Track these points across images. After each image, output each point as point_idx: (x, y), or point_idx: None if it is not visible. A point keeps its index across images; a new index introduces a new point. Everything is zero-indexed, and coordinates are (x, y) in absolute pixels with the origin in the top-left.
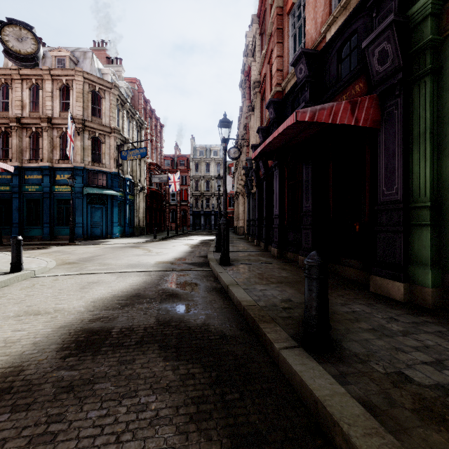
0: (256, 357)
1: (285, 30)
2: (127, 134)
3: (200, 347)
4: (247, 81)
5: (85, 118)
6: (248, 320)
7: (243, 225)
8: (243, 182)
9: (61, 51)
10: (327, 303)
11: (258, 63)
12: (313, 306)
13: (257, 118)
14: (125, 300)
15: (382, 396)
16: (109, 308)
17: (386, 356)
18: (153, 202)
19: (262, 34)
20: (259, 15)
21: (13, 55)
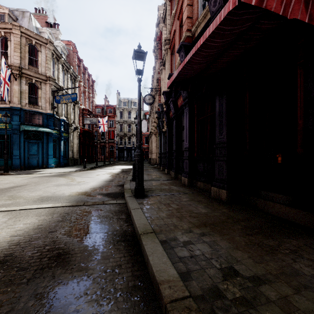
0: None
1: None
2: (62, 83)
3: None
4: (159, 44)
5: (23, 66)
6: None
7: (155, 157)
8: (155, 124)
9: (0, 8)
10: None
11: (168, 24)
12: None
13: (168, 70)
14: None
15: None
16: None
17: None
18: (86, 139)
19: (172, 1)
20: None
21: None
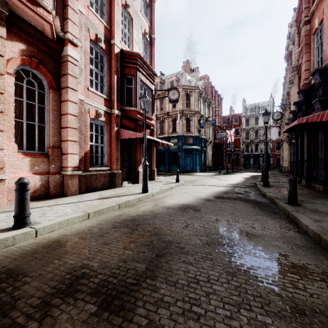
0: (271, 205)
1: (311, 44)
2: (202, 112)
3: (253, 202)
4: (289, 60)
5: (183, 109)
6: (271, 200)
7: (287, 165)
8: (286, 133)
9: (172, 78)
10: (295, 191)
11: (296, 53)
12: (290, 191)
13: (295, 92)
14: (223, 192)
15: (302, 209)
16: (219, 193)
17: (316, 207)
18: (216, 150)
19: (299, 33)
20: (296, 20)
21: (171, 101)
